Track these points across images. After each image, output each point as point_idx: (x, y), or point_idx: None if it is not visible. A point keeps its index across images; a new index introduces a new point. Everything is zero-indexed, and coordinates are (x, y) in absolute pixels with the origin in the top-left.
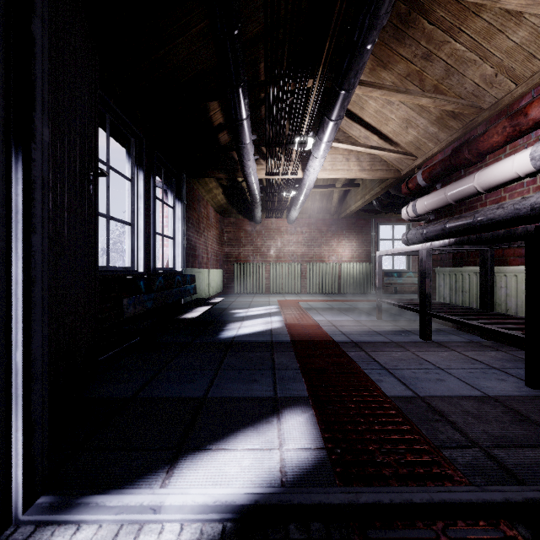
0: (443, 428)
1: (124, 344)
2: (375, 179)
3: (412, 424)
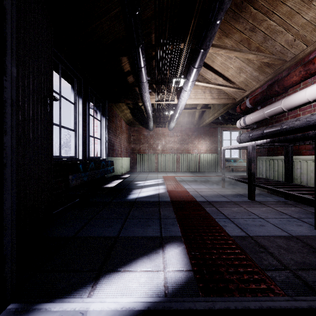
0: (265, 257)
1: (70, 203)
2: (221, 104)
3: (246, 254)
